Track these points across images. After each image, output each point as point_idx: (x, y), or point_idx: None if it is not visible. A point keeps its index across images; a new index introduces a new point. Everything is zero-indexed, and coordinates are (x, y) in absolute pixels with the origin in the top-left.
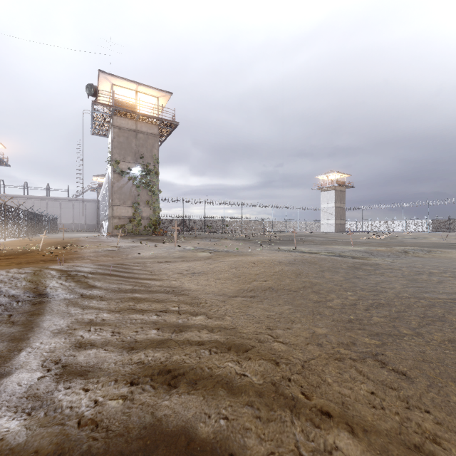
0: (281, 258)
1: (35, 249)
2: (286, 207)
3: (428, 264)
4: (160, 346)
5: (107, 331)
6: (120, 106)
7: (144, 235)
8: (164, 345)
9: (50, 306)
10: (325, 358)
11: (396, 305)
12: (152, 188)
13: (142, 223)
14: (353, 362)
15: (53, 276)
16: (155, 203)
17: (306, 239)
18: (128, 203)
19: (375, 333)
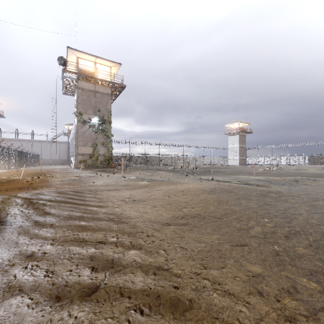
0: (204, 187)
1: (18, 178)
2: (204, 147)
3: (318, 191)
4: (89, 297)
5: (42, 270)
6: (83, 73)
7: (100, 167)
8: (93, 296)
9: (3, 234)
10: (274, 318)
11: (311, 233)
12: (107, 133)
13: (99, 158)
14: (307, 323)
15: (17, 204)
16: (109, 144)
17: (218, 170)
18: (89, 144)
19: (308, 271)
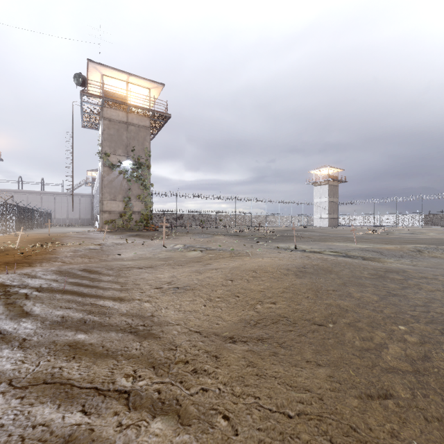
0: (287, 263)
1: (12, 247)
2: (280, 202)
3: None
4: None
5: None
6: (110, 97)
7: (135, 230)
8: None
9: None
10: None
11: None
12: (144, 182)
13: (133, 218)
14: None
15: None
16: (147, 197)
17: (301, 234)
18: (119, 197)
19: None
